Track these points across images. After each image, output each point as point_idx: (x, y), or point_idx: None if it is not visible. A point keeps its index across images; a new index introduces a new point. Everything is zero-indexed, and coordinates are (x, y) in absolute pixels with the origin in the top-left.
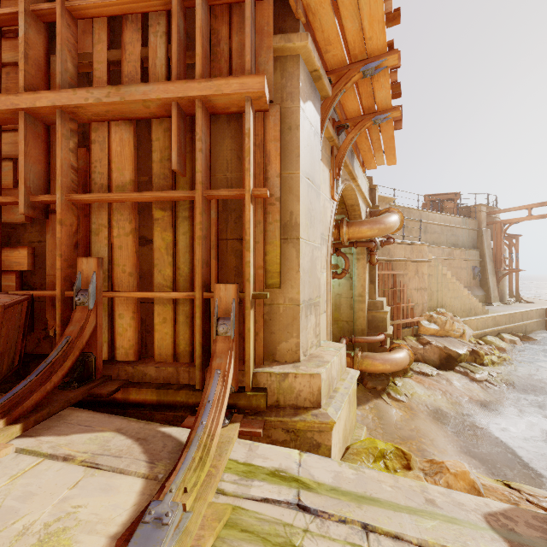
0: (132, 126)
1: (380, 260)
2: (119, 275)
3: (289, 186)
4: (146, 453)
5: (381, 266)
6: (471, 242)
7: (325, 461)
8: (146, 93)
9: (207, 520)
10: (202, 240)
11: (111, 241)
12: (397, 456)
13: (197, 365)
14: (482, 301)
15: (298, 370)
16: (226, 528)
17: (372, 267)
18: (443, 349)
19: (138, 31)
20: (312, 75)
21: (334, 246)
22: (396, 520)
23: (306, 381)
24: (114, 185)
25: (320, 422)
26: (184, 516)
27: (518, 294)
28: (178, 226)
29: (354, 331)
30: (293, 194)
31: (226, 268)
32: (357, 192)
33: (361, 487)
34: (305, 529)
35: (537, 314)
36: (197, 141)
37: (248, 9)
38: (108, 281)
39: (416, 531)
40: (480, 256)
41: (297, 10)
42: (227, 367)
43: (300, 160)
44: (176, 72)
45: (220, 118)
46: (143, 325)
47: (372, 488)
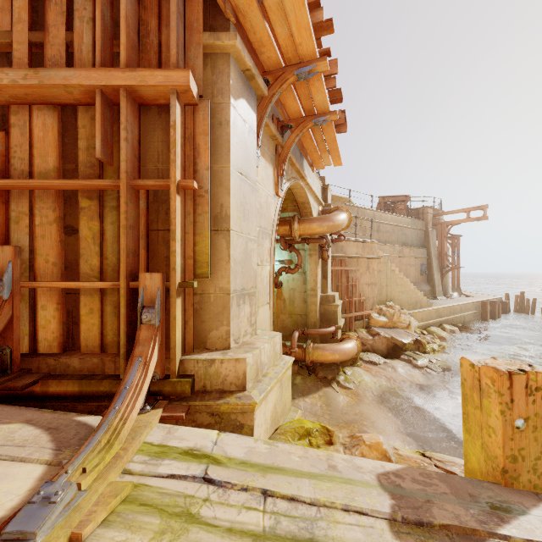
0: (56, 112)
1: (334, 256)
2: (41, 265)
3: (219, 179)
4: (54, 441)
5: (335, 262)
6: (419, 241)
7: (242, 438)
8: (67, 78)
9: (103, 497)
10: (128, 229)
11: (33, 230)
12: (322, 434)
13: (122, 354)
14: (428, 295)
15: (225, 356)
16: (124, 504)
17: (324, 262)
18: (390, 340)
19: (63, 14)
20: (245, 74)
21: (288, 242)
22: (295, 484)
23: (232, 366)
24: (36, 172)
25: (242, 404)
26: (78, 495)
27: (459, 289)
28: (105, 215)
29: (307, 323)
30: (223, 187)
31: (157, 259)
32: (308, 191)
33: (271, 459)
34: (206, 499)
35: (473, 306)
36: (122, 130)
37: (174, 4)
38: (29, 271)
39: (312, 492)
40: (427, 254)
41: (225, 10)
42: (150, 355)
43: (230, 154)
44: (100, 59)
45: (151, 109)
46: (69, 316)
47: (281, 459)
